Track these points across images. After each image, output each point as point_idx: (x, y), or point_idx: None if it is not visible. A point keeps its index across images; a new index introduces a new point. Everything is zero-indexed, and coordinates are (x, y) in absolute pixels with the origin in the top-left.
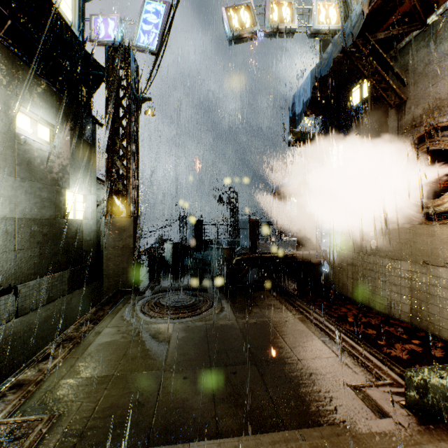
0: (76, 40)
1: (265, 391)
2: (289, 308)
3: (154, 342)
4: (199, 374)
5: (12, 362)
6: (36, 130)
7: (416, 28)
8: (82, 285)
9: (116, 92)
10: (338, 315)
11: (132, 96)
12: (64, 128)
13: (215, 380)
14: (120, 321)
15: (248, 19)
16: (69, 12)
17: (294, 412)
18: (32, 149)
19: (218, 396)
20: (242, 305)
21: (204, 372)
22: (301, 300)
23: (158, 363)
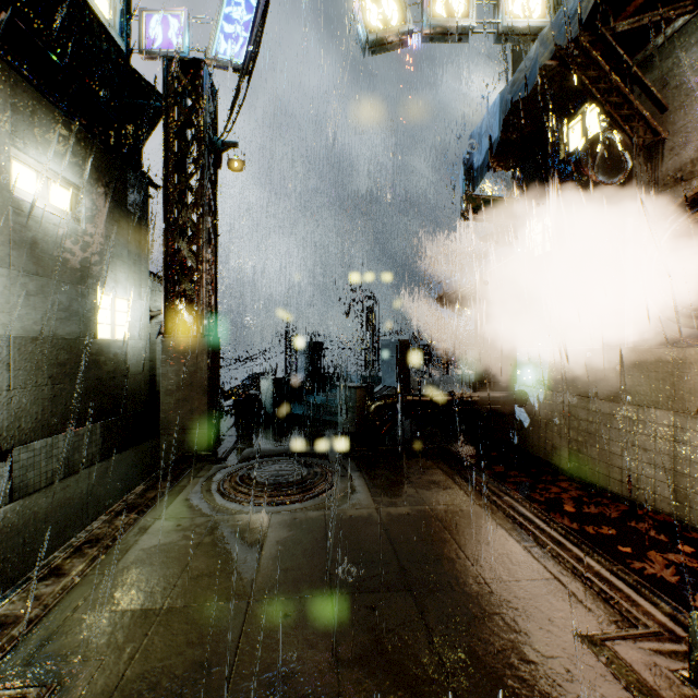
0: (117, 50)
1: (429, 645)
2: (465, 488)
3: (236, 547)
4: (311, 608)
5: (3, 575)
6: (47, 193)
7: (685, 11)
8: (126, 447)
9: (181, 133)
10: (547, 500)
11: (206, 139)
12: (95, 191)
13: (339, 621)
14: (183, 509)
15: (395, 13)
16: (105, 5)
17: (483, 689)
18: (39, 223)
19: (343, 653)
20: (386, 482)
21: (321, 605)
22: (484, 474)
23: (241, 587)
